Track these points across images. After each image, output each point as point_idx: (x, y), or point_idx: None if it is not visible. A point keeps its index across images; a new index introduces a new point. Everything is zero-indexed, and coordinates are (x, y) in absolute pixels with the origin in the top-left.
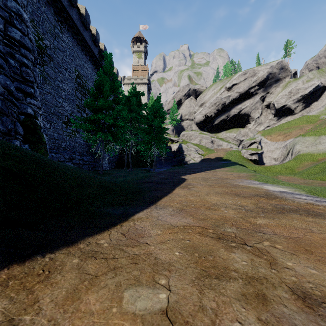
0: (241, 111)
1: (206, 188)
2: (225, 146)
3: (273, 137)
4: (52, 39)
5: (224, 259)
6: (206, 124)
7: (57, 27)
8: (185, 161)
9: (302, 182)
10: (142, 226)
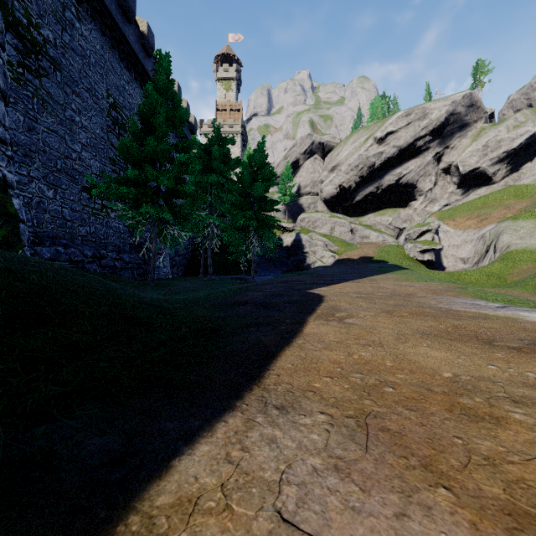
0: (401, 178)
1: (384, 320)
2: (374, 238)
3: (459, 223)
4: (59, 29)
5: None
6: (341, 200)
7: (70, 9)
8: (307, 264)
9: None
10: None
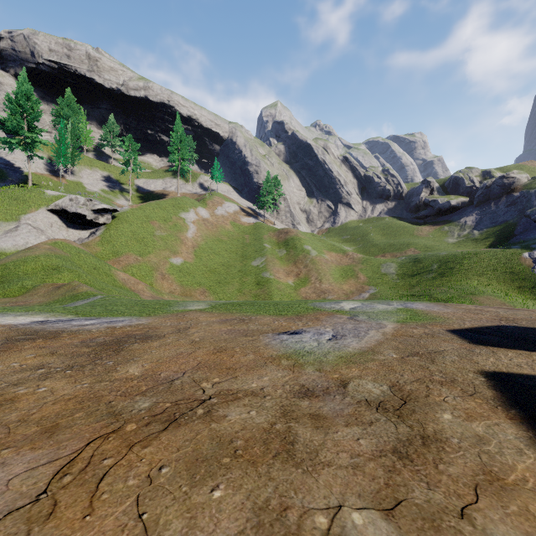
0: None
1: None
2: None
3: None
4: None
5: (244, 428)
6: None
7: None
8: None
9: None
10: None
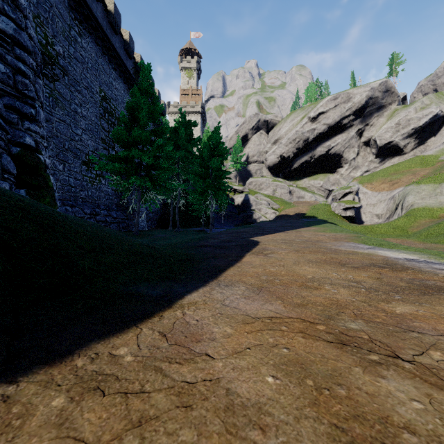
0: (330, 150)
1: (292, 255)
2: (308, 198)
3: (375, 186)
4: (67, 44)
5: (371, 395)
6: (282, 167)
7: (74, 28)
8: (254, 219)
9: (421, 246)
10: (197, 319)
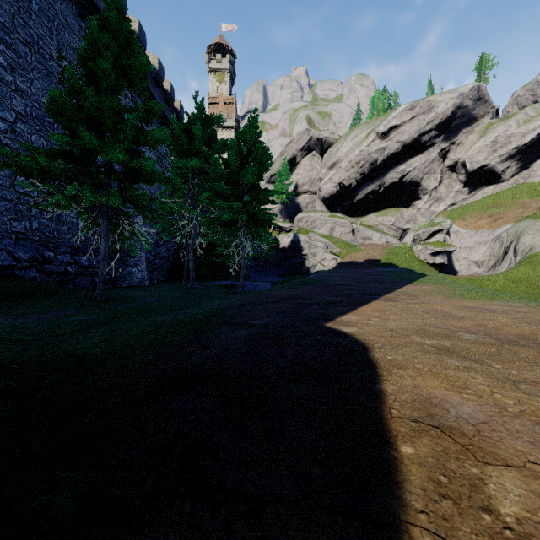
0: (405, 176)
1: None
2: (377, 239)
3: (470, 223)
4: None
5: None
6: (341, 199)
7: None
8: (306, 267)
9: None
10: None
